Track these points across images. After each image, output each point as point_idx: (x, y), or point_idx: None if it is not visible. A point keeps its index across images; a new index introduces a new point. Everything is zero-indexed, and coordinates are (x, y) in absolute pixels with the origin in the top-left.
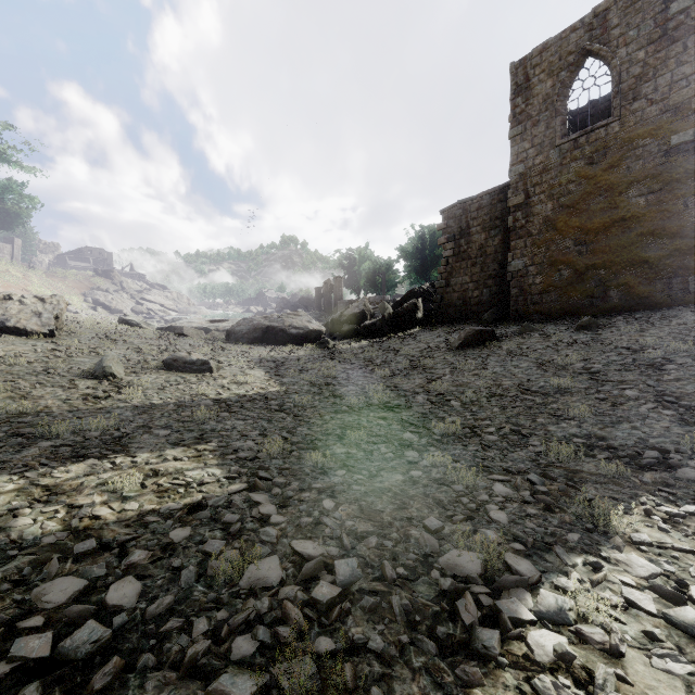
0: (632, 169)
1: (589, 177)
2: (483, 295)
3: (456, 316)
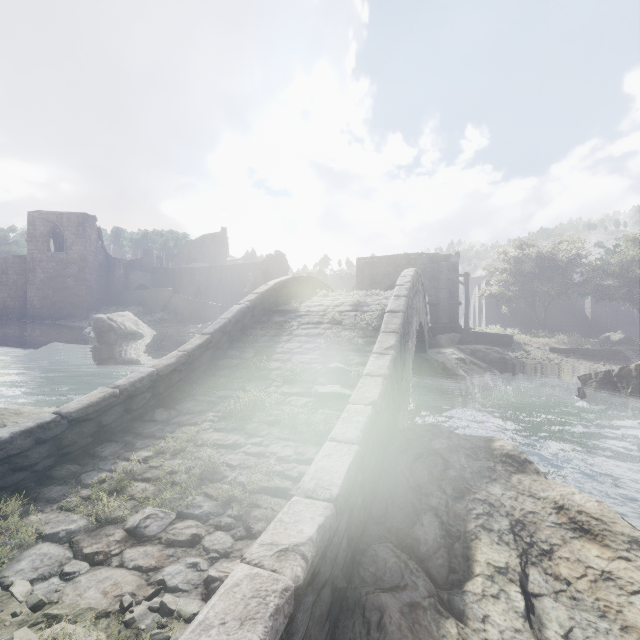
0: (70, 272)
1: (57, 270)
2: (16, 305)
3: (0, 313)
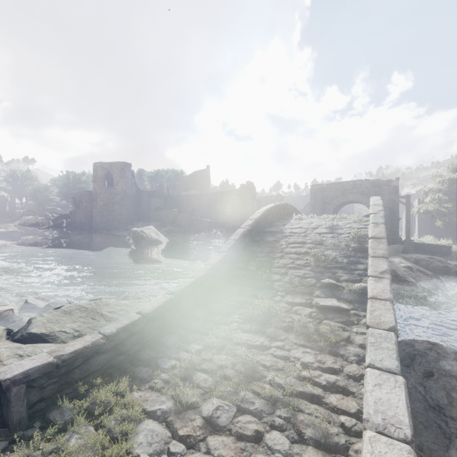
0: (116, 200)
1: (109, 199)
2: (87, 221)
3: (78, 226)
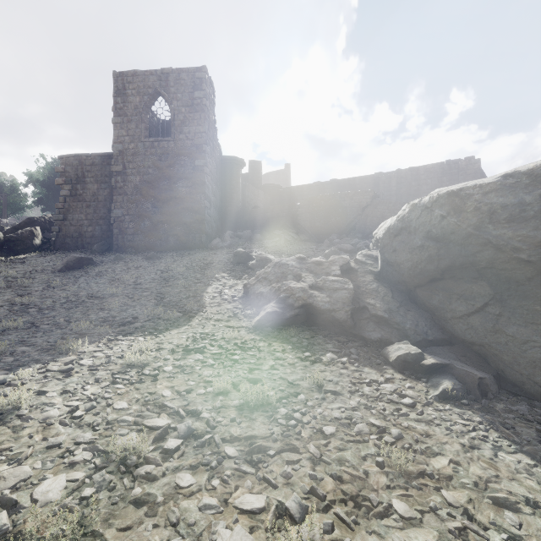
0: (180, 171)
1: (159, 168)
2: (96, 231)
3: (73, 245)
